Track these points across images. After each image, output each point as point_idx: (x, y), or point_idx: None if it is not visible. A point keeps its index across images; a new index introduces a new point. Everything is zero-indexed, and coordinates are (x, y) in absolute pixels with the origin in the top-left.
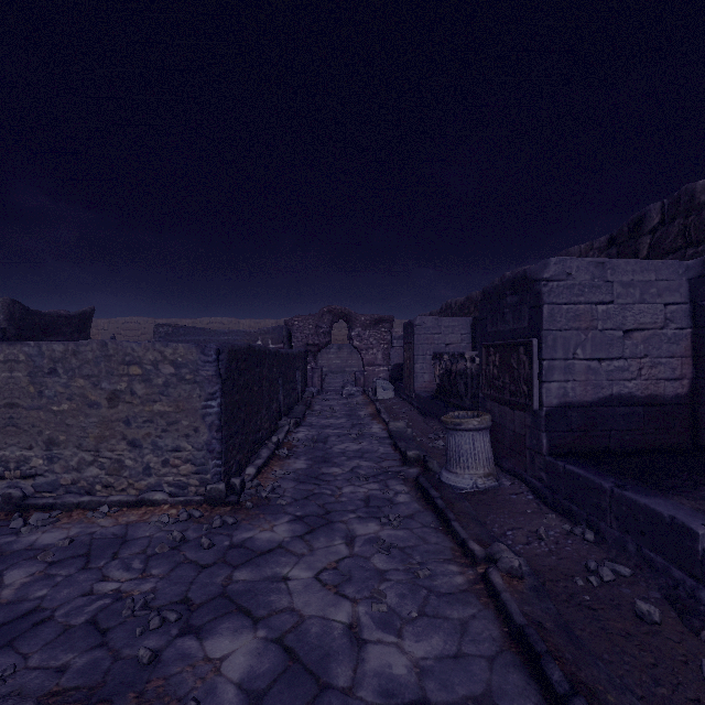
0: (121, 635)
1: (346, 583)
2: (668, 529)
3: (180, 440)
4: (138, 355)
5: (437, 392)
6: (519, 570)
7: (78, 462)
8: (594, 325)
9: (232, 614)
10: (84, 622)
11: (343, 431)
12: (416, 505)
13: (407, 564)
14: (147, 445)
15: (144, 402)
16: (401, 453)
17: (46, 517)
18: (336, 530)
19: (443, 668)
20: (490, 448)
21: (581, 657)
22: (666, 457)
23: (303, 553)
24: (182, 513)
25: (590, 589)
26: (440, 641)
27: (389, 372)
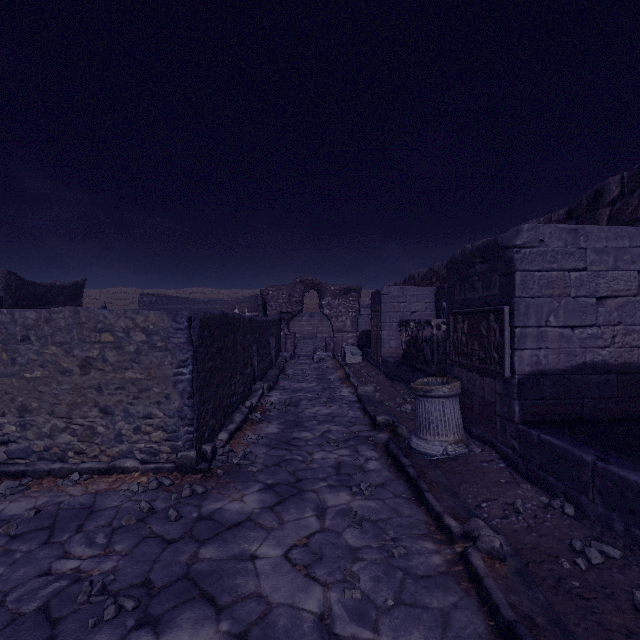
0: (73, 626)
1: (317, 563)
2: None
3: (151, 407)
4: (110, 322)
5: (404, 358)
6: (501, 551)
7: (51, 428)
8: (567, 292)
9: (195, 600)
10: (35, 610)
11: (314, 394)
12: (387, 472)
13: (380, 540)
14: (118, 412)
15: (116, 369)
16: (370, 417)
17: (16, 485)
18: (307, 500)
19: None
20: (460, 415)
21: None
22: None
23: (272, 527)
24: (152, 482)
25: (579, 574)
26: (420, 638)
27: (357, 338)
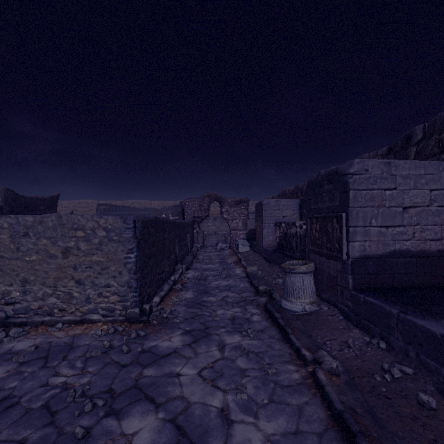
0: (65, 416)
1: (219, 378)
2: (439, 343)
3: (109, 279)
4: (82, 223)
5: (278, 247)
6: (336, 369)
7: (43, 294)
8: (383, 204)
9: (142, 400)
10: (40, 406)
11: (217, 272)
12: (265, 322)
13: (260, 364)
14: (87, 283)
15: (86, 255)
16: (255, 287)
17: (21, 331)
18: (212, 340)
19: (287, 441)
20: (314, 285)
21: (383, 434)
22: (432, 292)
23: (190, 356)
24: (110, 328)
25: (386, 383)
26: (284, 421)
27: (246, 235)
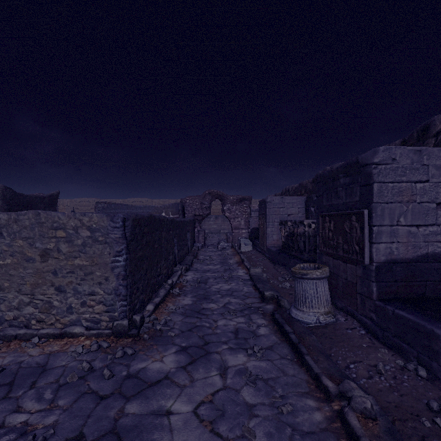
0: None
1: (220, 419)
2: None
3: (94, 286)
4: (63, 222)
5: (283, 247)
6: (372, 411)
7: (18, 302)
8: (413, 199)
9: None
10: None
11: (218, 274)
12: (274, 337)
13: (271, 398)
14: (69, 290)
15: (68, 258)
16: (260, 292)
17: None
18: (212, 361)
19: None
20: (328, 292)
21: None
22: None
23: (185, 384)
24: (93, 345)
25: (439, 432)
26: None
27: (249, 233)
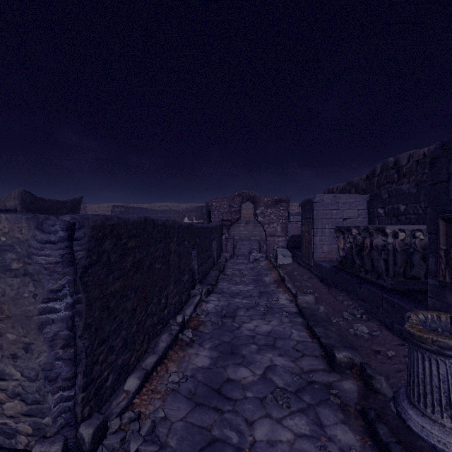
0: None
1: None
2: None
3: (3, 362)
4: None
5: (341, 264)
6: None
7: None
8: None
9: None
10: None
11: (251, 301)
12: None
13: None
14: None
15: None
16: (321, 345)
17: None
18: None
19: None
20: None
21: None
22: None
23: None
24: None
25: None
26: None
27: (286, 242)
